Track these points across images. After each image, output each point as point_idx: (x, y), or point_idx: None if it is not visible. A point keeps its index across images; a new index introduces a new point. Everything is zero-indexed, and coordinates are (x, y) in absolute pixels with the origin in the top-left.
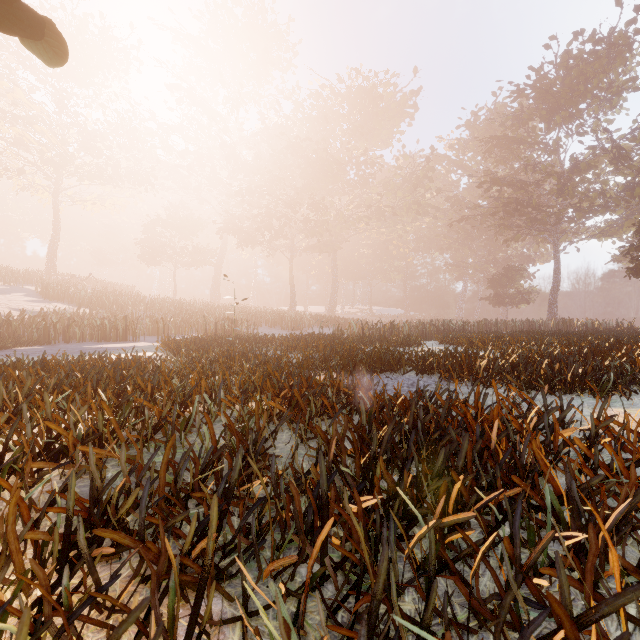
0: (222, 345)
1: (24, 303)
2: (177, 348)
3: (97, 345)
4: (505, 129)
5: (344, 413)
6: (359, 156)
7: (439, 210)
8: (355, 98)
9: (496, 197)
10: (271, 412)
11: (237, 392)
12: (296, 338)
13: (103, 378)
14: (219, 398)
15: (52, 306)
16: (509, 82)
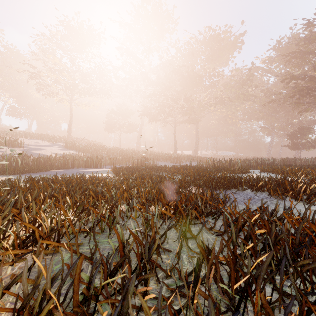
0: (140, 171)
1: (57, 150)
2: (118, 172)
3: (84, 170)
4: (299, 47)
5: (209, 217)
6: (210, 72)
7: (256, 97)
8: (208, 42)
9: (294, 86)
10: (163, 216)
11: (144, 200)
12: (177, 167)
13: (77, 189)
14: (132, 206)
15: (68, 152)
16: (302, 18)
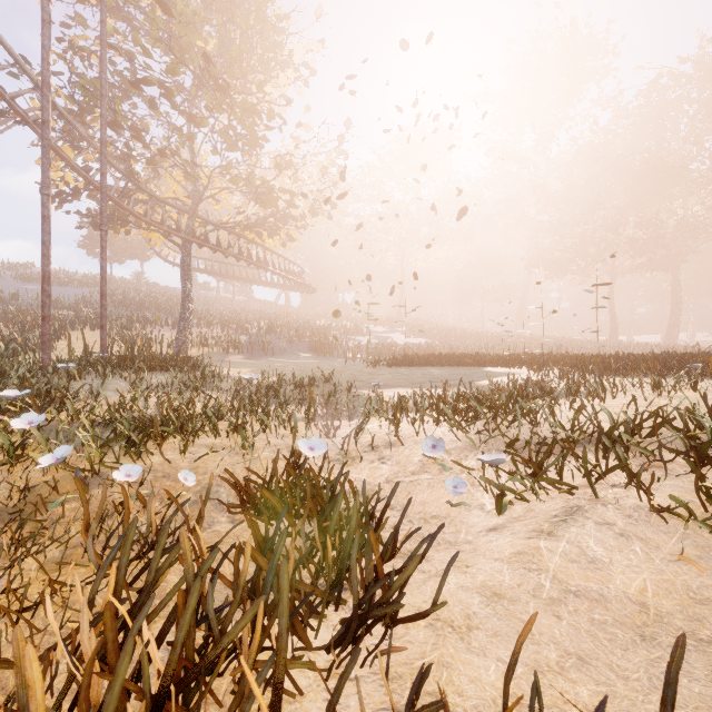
0: None
1: (407, 339)
2: None
3: None
4: None
5: None
6: None
7: None
8: (709, 71)
9: None
10: None
11: None
12: None
13: None
14: None
15: (421, 340)
16: None
